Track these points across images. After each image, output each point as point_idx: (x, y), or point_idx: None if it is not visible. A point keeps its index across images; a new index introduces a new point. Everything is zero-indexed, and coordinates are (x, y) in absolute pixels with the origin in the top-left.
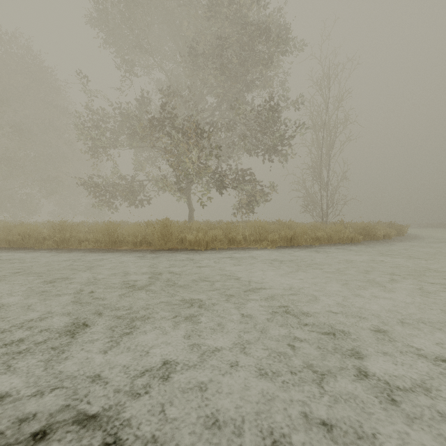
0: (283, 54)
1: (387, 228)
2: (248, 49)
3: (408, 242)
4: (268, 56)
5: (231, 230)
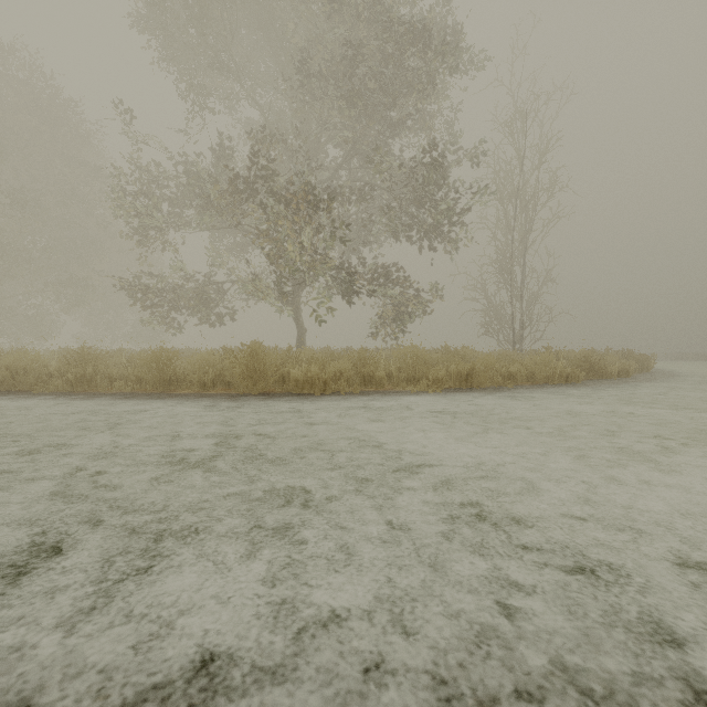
0: (453, 72)
1: (623, 360)
2: (394, 64)
3: (661, 382)
4: (427, 76)
5: (365, 361)
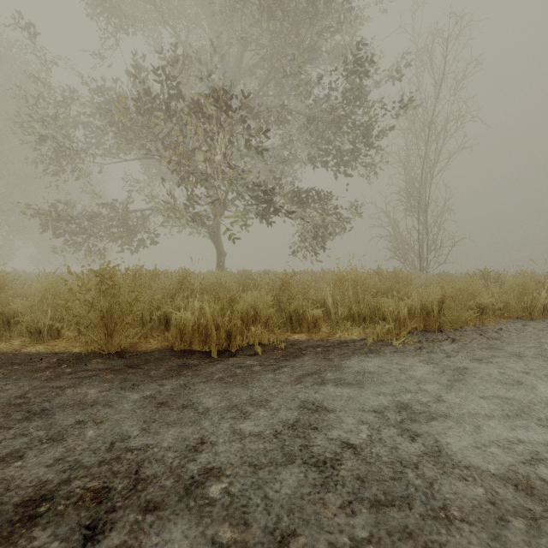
0: None
1: None
2: None
3: None
4: None
5: (291, 292)
